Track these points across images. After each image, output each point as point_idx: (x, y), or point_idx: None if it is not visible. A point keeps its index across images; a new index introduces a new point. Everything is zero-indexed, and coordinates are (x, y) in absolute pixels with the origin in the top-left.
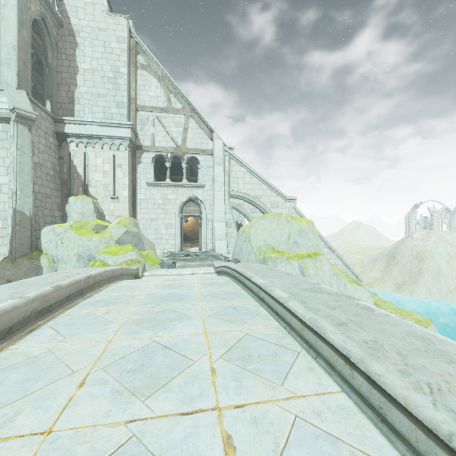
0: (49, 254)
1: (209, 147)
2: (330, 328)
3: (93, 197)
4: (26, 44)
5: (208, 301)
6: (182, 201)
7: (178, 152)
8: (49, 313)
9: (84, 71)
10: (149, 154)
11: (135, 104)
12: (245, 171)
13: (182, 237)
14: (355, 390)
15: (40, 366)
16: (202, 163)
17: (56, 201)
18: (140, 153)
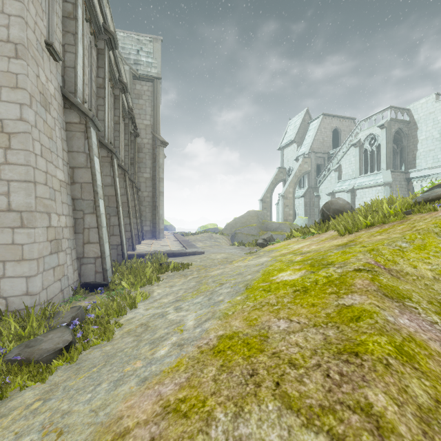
0: None
1: None
2: None
3: None
4: (390, 149)
5: None
6: None
7: None
8: None
9: (421, 141)
10: None
11: None
12: None
13: None
14: None
15: None
16: None
17: None
18: None
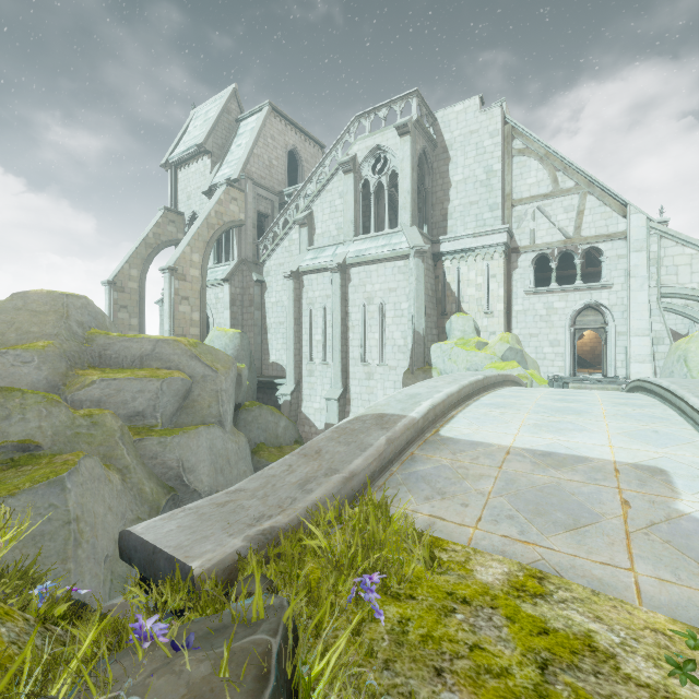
0: (438, 368)
1: (620, 228)
2: (673, 386)
3: (466, 314)
4: (415, 184)
5: (604, 395)
6: (575, 310)
7: (568, 246)
8: (494, 388)
9: (456, 184)
10: (527, 256)
11: (510, 200)
12: (693, 252)
13: (574, 358)
14: (679, 409)
15: (514, 396)
16: (608, 253)
17: (433, 320)
18: (515, 257)
